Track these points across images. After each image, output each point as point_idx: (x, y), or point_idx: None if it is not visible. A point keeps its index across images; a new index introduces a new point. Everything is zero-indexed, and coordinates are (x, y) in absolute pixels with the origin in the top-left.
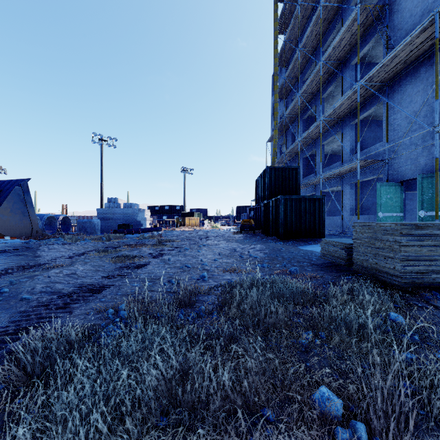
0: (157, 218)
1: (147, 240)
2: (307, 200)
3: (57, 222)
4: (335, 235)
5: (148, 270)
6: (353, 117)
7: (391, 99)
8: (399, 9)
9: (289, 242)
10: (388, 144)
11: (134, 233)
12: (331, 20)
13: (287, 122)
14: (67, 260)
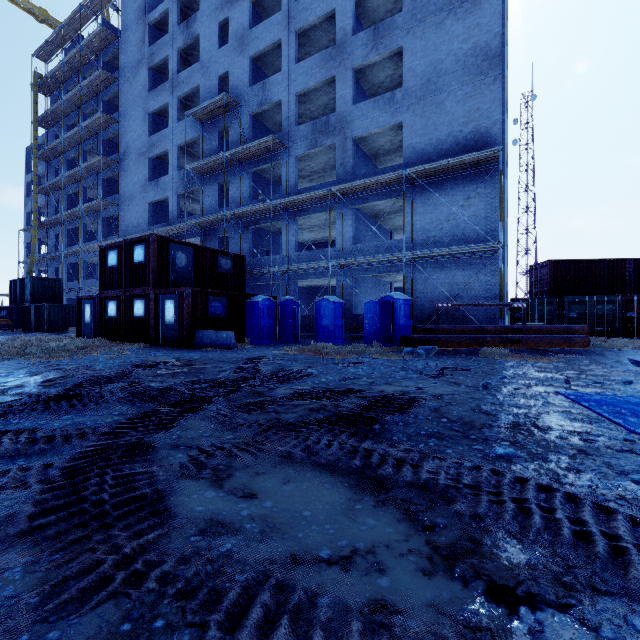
0: None
1: None
2: (68, 307)
3: None
4: None
5: None
6: None
7: None
8: (124, 211)
9: (54, 333)
10: None
11: None
12: (91, 174)
13: (49, 223)
14: None
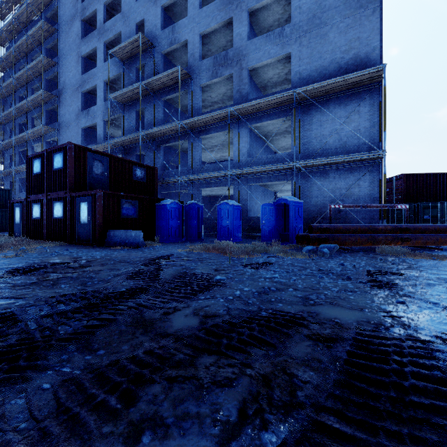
0: None
1: None
2: None
3: None
4: None
5: None
6: None
7: None
8: (62, 135)
9: (0, 233)
10: None
11: None
12: (36, 107)
13: (4, 146)
14: None
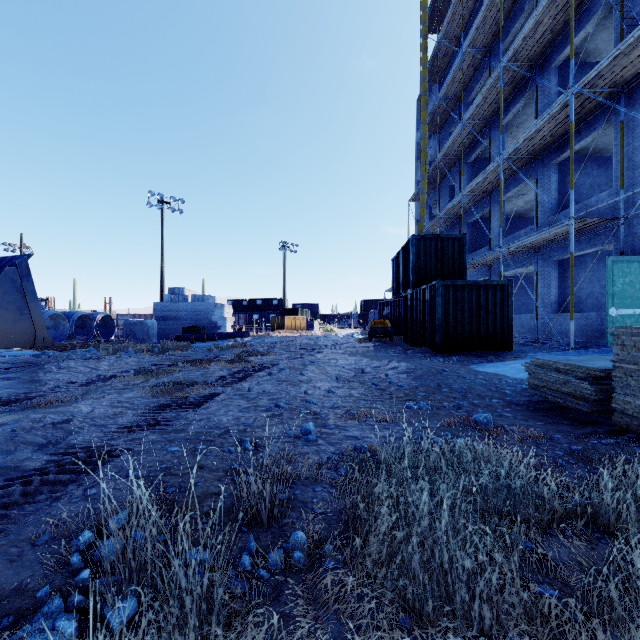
0: (245, 318)
1: (223, 352)
2: (482, 288)
3: (93, 323)
4: (526, 345)
5: (209, 413)
6: (556, 151)
7: (629, 115)
8: None
9: (453, 357)
10: (624, 191)
11: (207, 340)
12: None
13: (441, 167)
14: (80, 390)
